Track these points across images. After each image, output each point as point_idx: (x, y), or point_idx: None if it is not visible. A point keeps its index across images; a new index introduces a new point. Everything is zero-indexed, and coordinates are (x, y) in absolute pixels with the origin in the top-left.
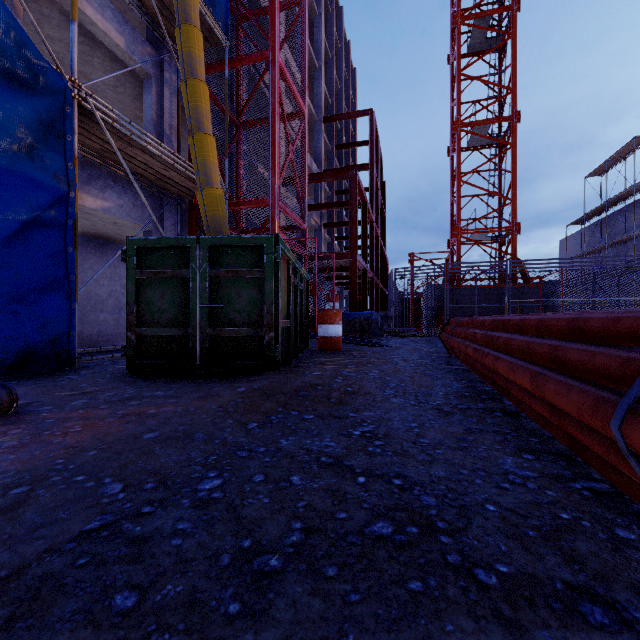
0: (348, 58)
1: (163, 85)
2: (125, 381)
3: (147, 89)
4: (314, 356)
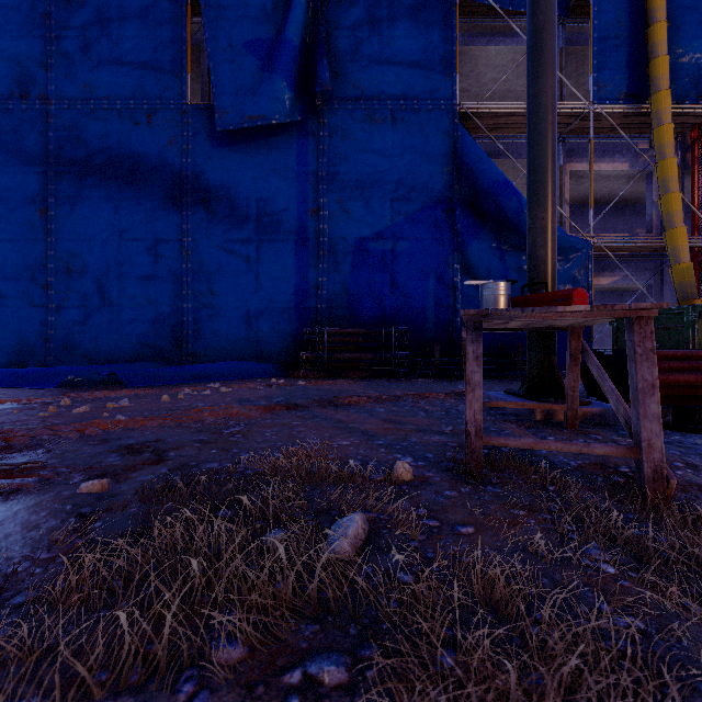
0: None
1: None
2: None
3: (648, 181)
4: None
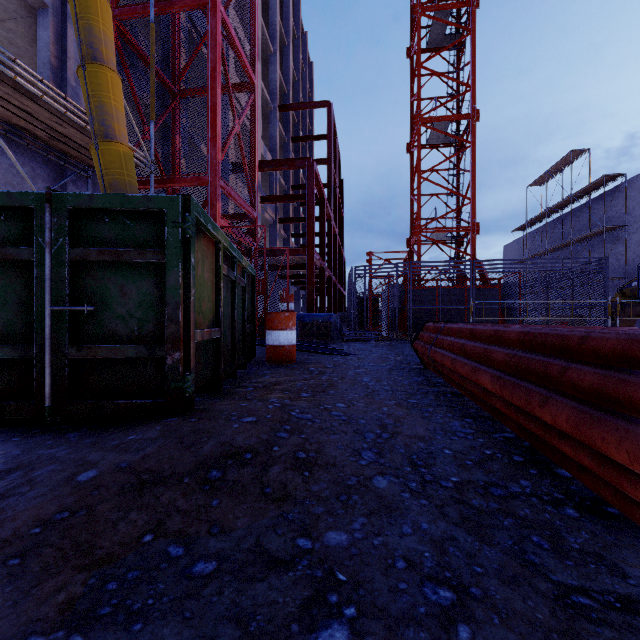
0: (305, 50)
1: (66, 21)
2: None
3: (42, 23)
4: (259, 373)
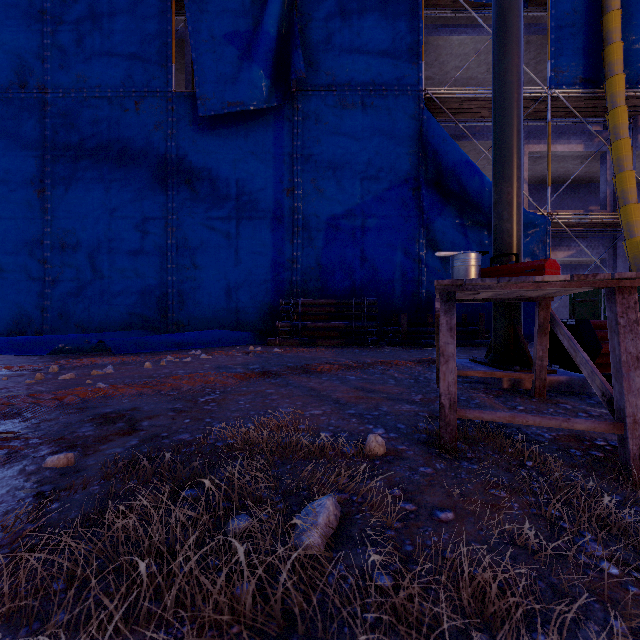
0: None
1: None
2: None
3: (602, 161)
4: None
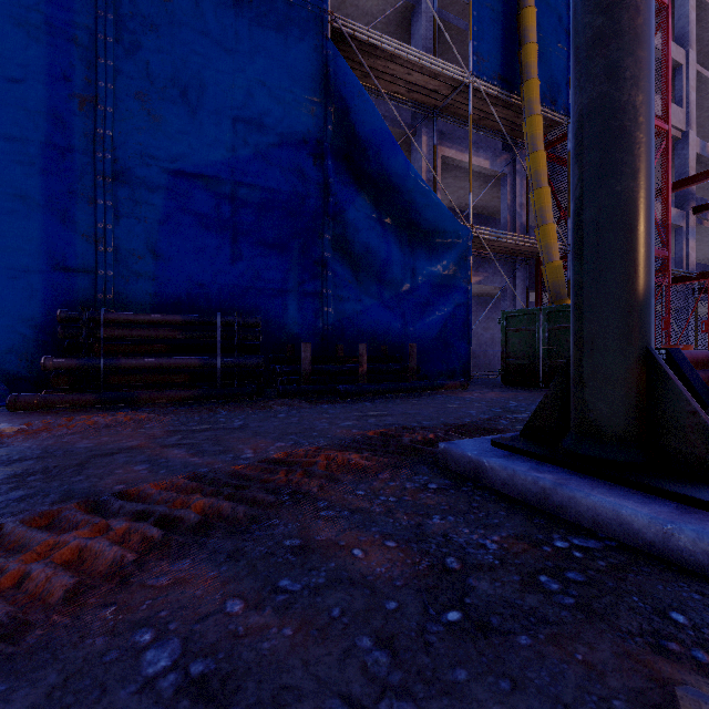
0: None
1: (515, 176)
2: (501, 387)
3: (503, 184)
4: None
